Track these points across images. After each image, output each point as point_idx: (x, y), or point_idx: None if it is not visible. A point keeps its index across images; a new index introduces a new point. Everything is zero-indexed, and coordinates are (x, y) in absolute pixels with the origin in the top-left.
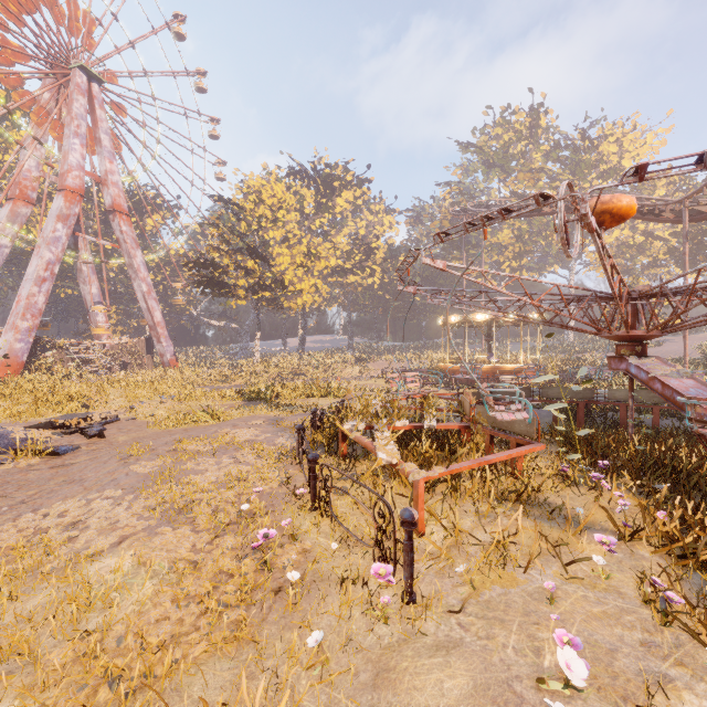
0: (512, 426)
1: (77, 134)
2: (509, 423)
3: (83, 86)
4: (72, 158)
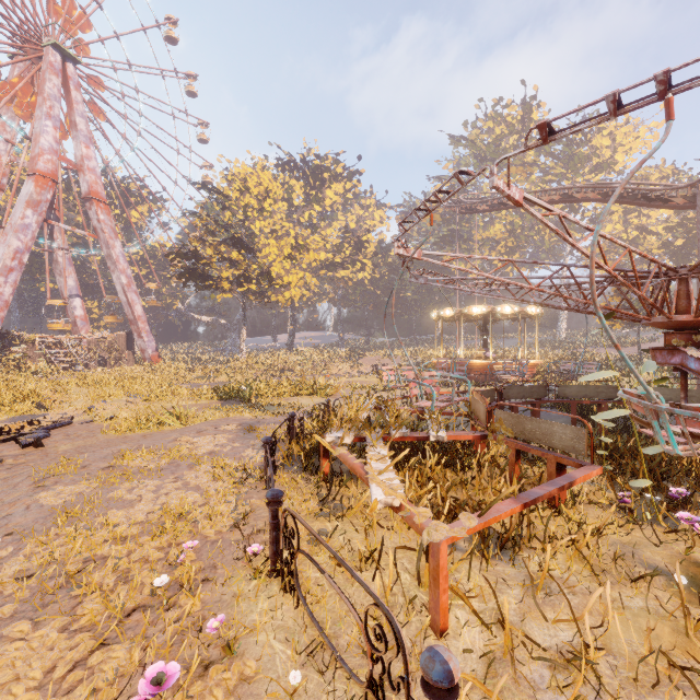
0: (548, 440)
1: (50, 115)
2: (545, 435)
3: (56, 66)
4: (44, 141)
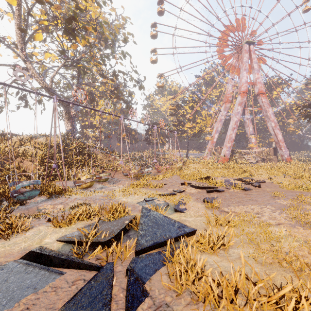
0: None
1: (245, 69)
2: None
3: (247, 49)
4: (243, 80)
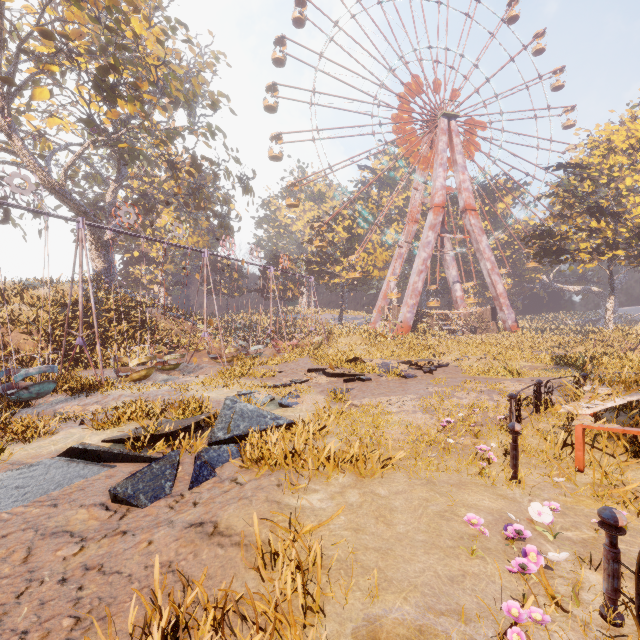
0: None
1: (441, 164)
2: None
3: (444, 128)
4: (437, 183)
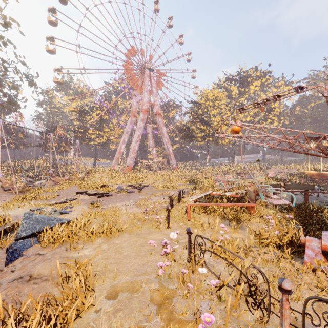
0: (251, 197)
1: (146, 91)
2: (251, 195)
3: (148, 74)
4: (145, 99)
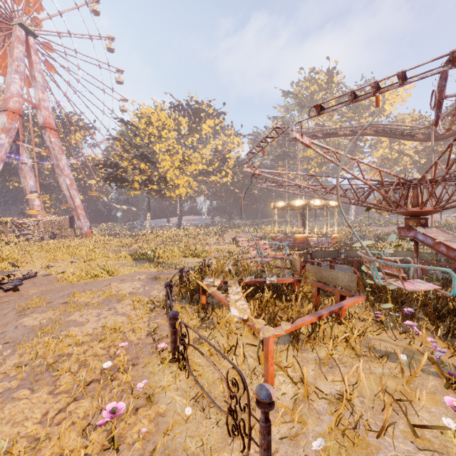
0: (336, 281)
1: (17, 71)
2: (334, 279)
3: (22, 38)
4: (13, 88)
